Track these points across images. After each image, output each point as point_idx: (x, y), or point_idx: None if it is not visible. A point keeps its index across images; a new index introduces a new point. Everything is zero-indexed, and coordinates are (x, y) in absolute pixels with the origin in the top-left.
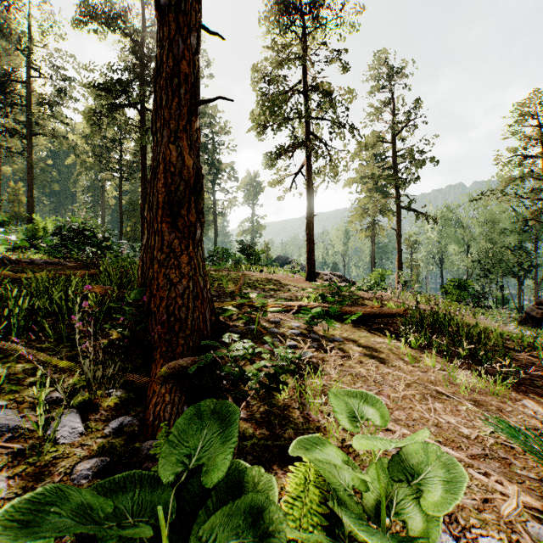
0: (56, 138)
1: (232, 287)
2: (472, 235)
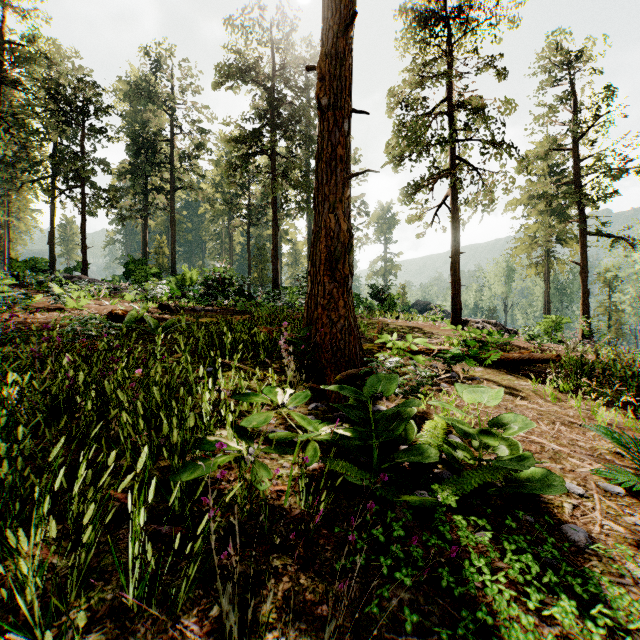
0: (194, 191)
1: (369, 332)
2: None
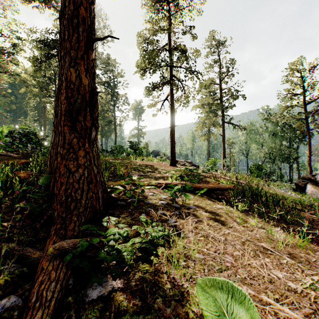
0: (12, 75)
1: (123, 170)
2: (264, 139)
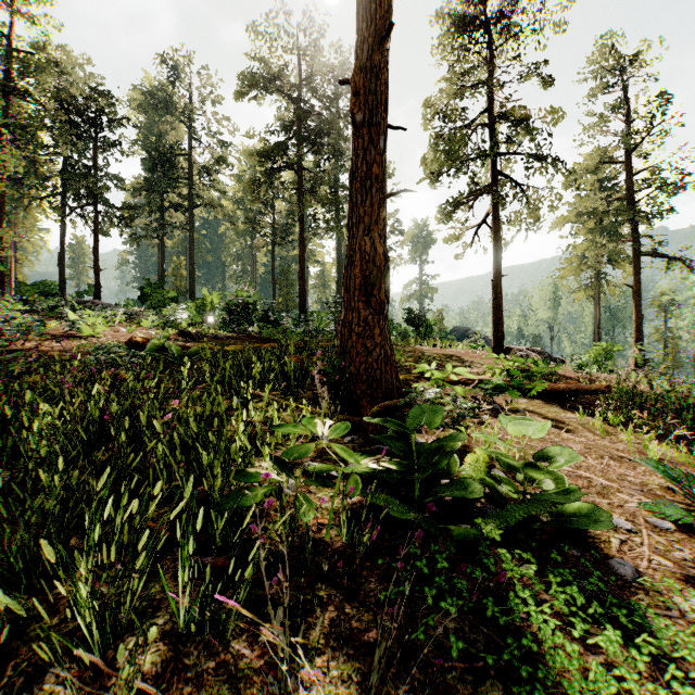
0: (214, 208)
1: (405, 361)
2: None
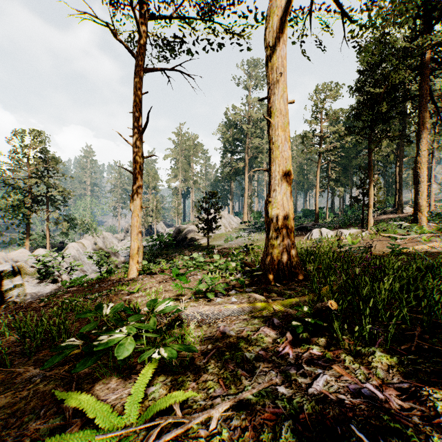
0: None
1: None
2: None
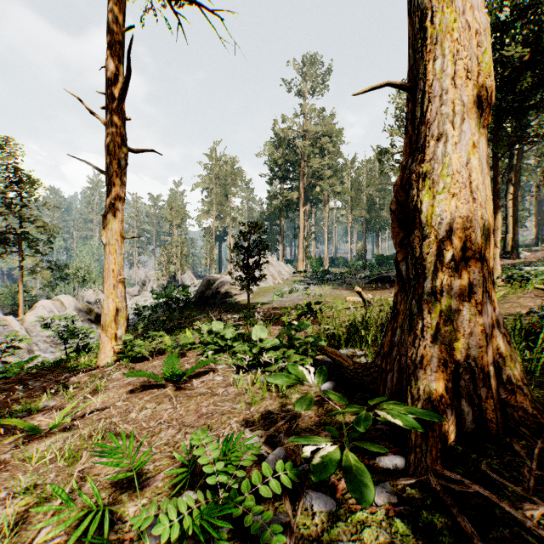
0: None
1: None
2: None
